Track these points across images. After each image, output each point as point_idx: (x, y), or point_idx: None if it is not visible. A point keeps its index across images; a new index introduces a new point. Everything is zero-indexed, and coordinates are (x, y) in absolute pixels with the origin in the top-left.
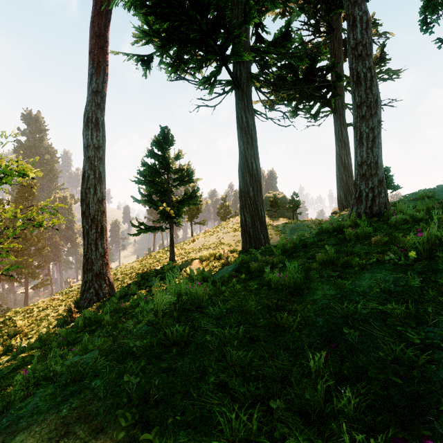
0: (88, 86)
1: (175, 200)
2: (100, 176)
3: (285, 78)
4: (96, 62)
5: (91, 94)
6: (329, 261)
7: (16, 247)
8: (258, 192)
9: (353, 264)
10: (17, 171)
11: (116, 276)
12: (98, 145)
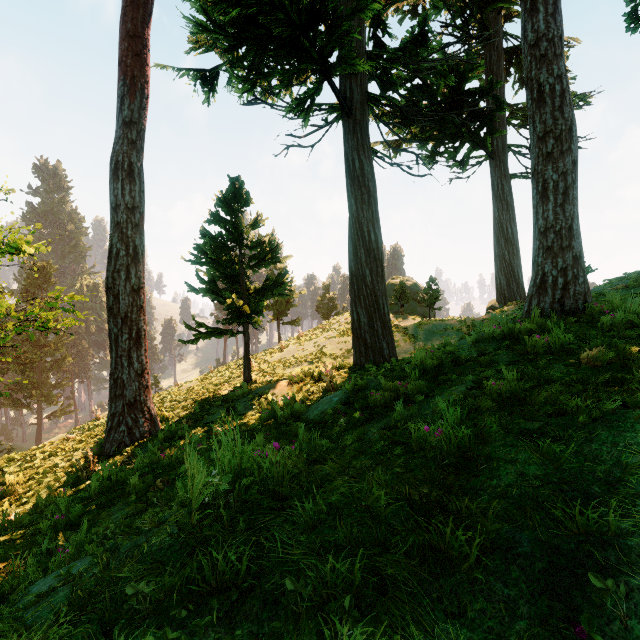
0: (117, 114)
1: (252, 289)
2: (135, 253)
3: (418, 106)
4: (129, 77)
5: (121, 126)
6: (511, 397)
7: (24, 358)
8: (379, 277)
9: (568, 409)
10: (6, 244)
11: (164, 403)
12: (133, 204)
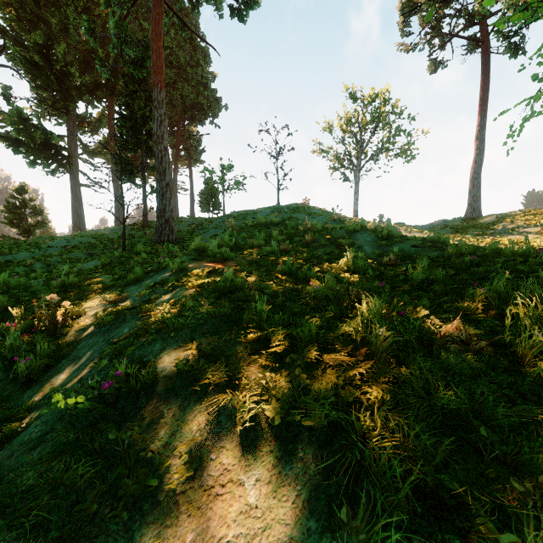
0: None
1: (29, 225)
2: None
3: None
4: None
5: None
6: None
7: None
8: (82, 224)
9: None
10: None
11: None
12: None
